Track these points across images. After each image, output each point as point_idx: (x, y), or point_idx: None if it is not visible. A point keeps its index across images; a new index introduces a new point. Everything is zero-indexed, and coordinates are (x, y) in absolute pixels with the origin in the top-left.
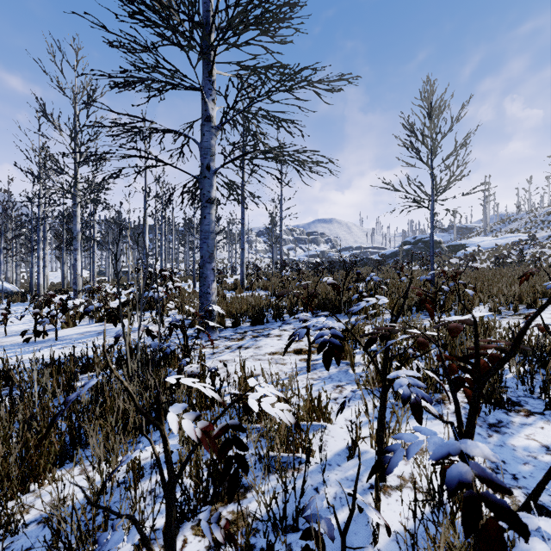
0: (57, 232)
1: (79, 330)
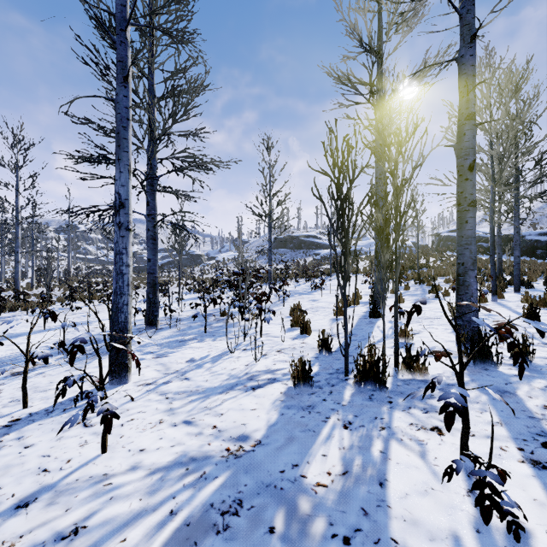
0: None
1: None
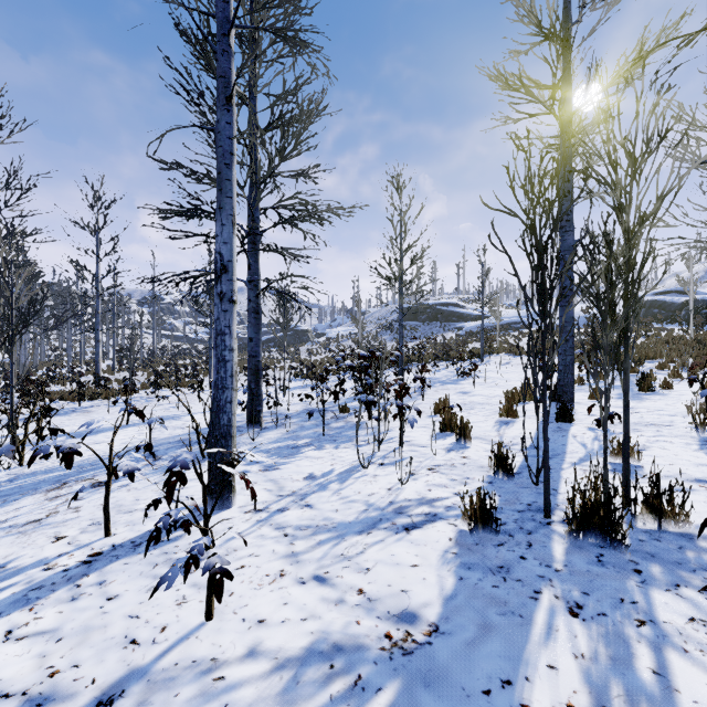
0: None
1: None
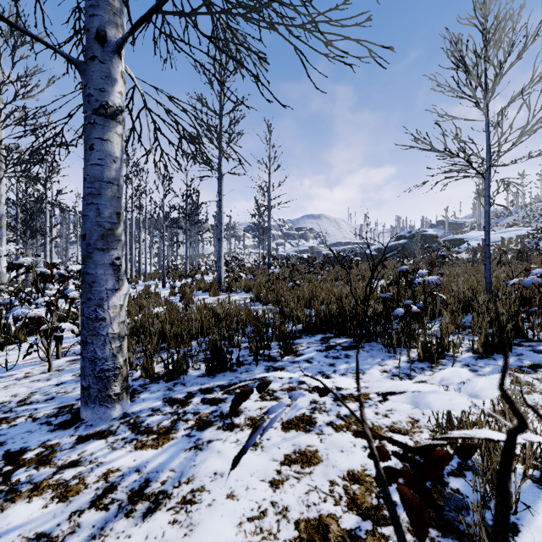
0: None
1: None
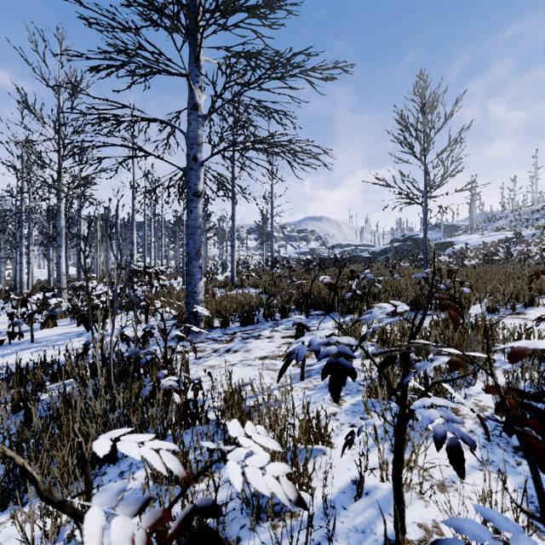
0: (44, 228)
1: (59, 330)
